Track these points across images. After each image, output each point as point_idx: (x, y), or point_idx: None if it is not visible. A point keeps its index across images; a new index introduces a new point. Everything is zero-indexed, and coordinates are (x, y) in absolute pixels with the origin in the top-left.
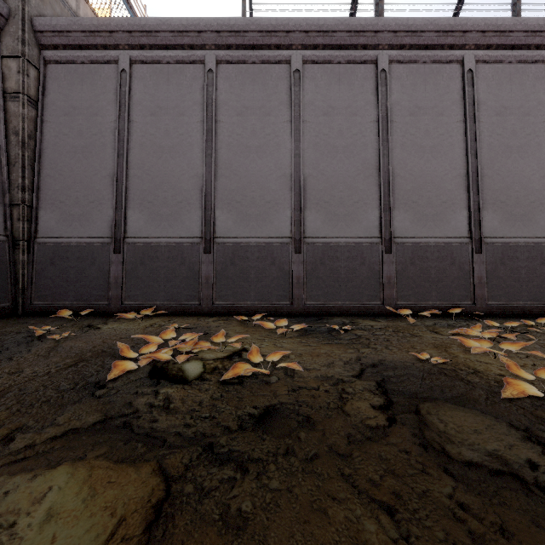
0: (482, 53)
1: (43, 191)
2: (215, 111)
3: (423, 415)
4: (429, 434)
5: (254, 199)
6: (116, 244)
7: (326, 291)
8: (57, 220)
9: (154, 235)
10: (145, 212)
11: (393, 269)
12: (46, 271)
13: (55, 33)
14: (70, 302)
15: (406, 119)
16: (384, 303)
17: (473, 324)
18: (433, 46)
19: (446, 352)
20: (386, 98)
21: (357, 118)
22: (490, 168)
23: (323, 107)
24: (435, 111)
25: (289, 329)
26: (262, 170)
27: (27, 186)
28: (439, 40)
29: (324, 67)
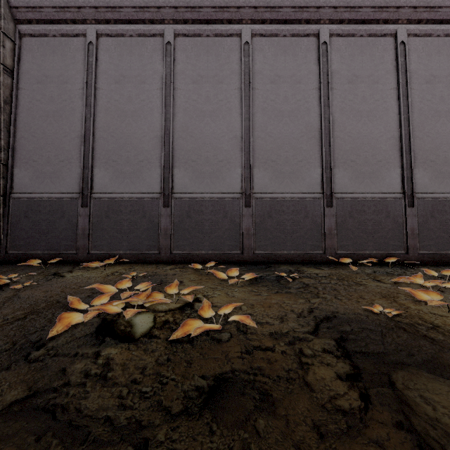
0: (413, 27)
1: (18, 151)
2: (173, 80)
3: (401, 390)
4: (419, 424)
5: (208, 158)
6: (83, 199)
7: (273, 241)
8: (30, 178)
9: (118, 191)
10: (109, 170)
11: (334, 221)
12: (20, 223)
13: (29, 9)
14: (41, 251)
15: (345, 87)
16: (326, 252)
17: (409, 271)
18: (370, 21)
19: (396, 302)
20: (327, 67)
21: (301, 86)
22: (420, 130)
23: (270, 76)
24: (371, 80)
25: (240, 277)
26: (215, 132)
27: (3, 147)
28: (375, 15)
29: (271, 40)
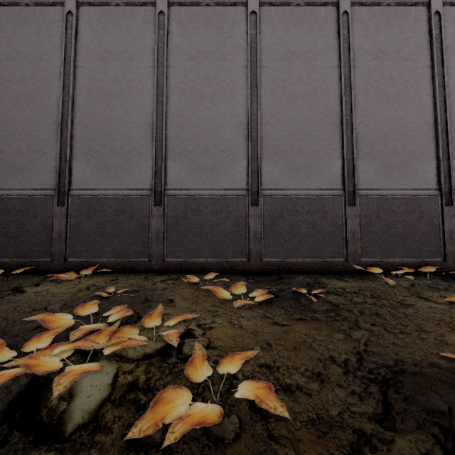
0: None
1: None
2: (167, 56)
3: None
4: None
5: (208, 149)
6: (60, 197)
7: (285, 247)
8: None
9: (101, 187)
10: (91, 162)
11: (358, 223)
12: None
13: None
14: (10, 259)
15: (369, 64)
16: (348, 260)
17: None
18: None
19: None
20: (348, 41)
21: (317, 63)
22: None
23: (281, 52)
24: (400, 56)
25: (247, 293)
26: (217, 118)
27: None
28: None
29: (282, 10)
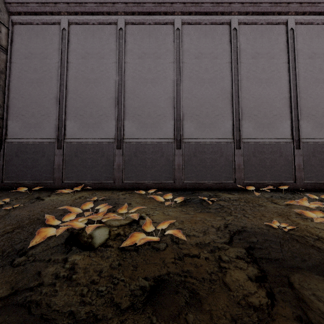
0: (299, 17)
1: (11, 108)
2: (124, 56)
3: (298, 290)
4: (314, 318)
5: (149, 113)
6: (58, 143)
7: (197, 174)
8: (20, 127)
9: (84, 137)
10: (78, 122)
11: (242, 159)
12: (12, 160)
13: (19, 4)
14: (28, 181)
15: (250, 61)
16: (235, 182)
17: (297, 196)
18: (268, 13)
19: (289, 219)
20: (236, 47)
21: (217, 60)
22: (305, 93)
23: (195, 53)
24: (269, 56)
25: (173, 200)
26: (155, 94)
27: None
28: (272, 9)
29: (195, 27)
